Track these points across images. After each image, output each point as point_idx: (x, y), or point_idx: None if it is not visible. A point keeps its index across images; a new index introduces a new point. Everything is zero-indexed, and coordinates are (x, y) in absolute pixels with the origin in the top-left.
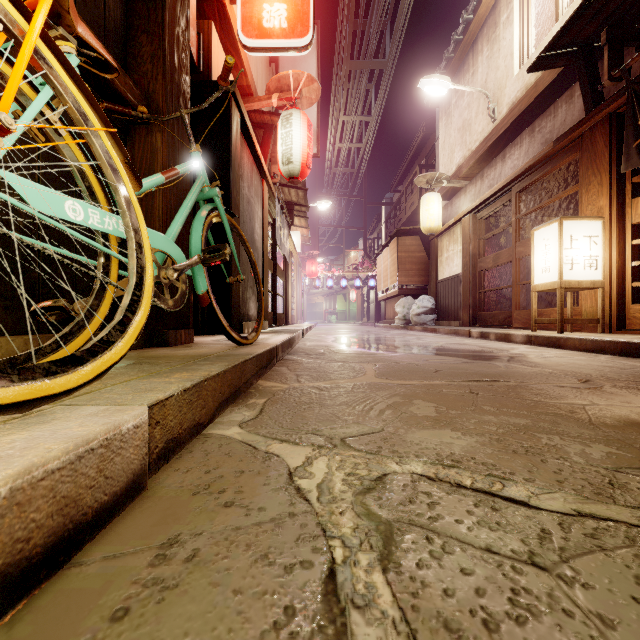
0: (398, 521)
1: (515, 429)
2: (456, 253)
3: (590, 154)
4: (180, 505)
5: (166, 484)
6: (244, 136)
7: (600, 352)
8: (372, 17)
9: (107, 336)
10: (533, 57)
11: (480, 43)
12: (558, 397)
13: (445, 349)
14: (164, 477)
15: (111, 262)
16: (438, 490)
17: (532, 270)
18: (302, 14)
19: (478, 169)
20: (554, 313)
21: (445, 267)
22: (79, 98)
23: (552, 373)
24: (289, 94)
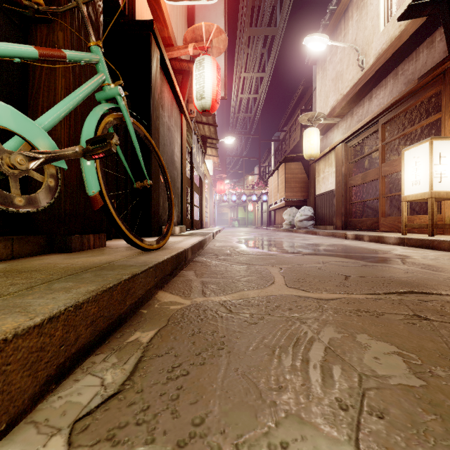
0: None
1: None
2: (331, 174)
3: None
4: None
5: None
6: (164, 74)
7: None
8: None
9: None
10: (397, 15)
11: (350, 11)
12: None
13: (334, 250)
14: None
15: None
16: None
17: (403, 183)
18: None
19: (348, 109)
20: (417, 219)
21: (321, 185)
22: None
23: None
24: (202, 44)
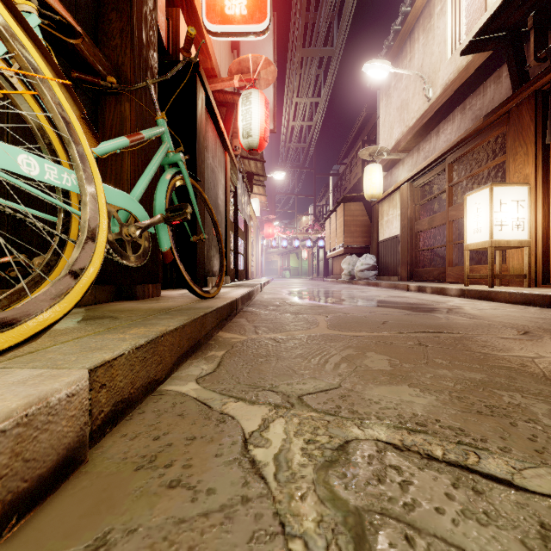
0: (369, 510)
1: (473, 385)
2: (395, 217)
3: (517, 127)
4: (119, 485)
5: (109, 455)
6: (209, 112)
7: (529, 304)
8: (322, 10)
9: (47, 293)
10: (464, 43)
11: (416, 32)
12: (505, 349)
13: (388, 301)
14: (108, 445)
15: (71, 218)
16: (408, 463)
17: (465, 231)
18: (260, 2)
19: (414, 143)
20: (484, 269)
21: (385, 229)
22: (28, 46)
23: (491, 324)
24: (249, 76)
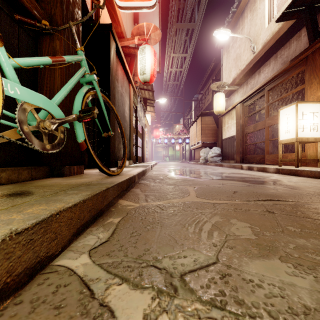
0: None
1: None
2: (232, 124)
3: (312, 67)
4: None
5: None
6: (118, 58)
7: None
8: None
9: None
10: (277, 17)
11: (246, 12)
12: None
13: (232, 176)
14: None
15: None
16: None
17: (279, 132)
18: None
19: (244, 80)
20: (289, 156)
21: (226, 132)
22: None
23: (310, 194)
24: (144, 36)
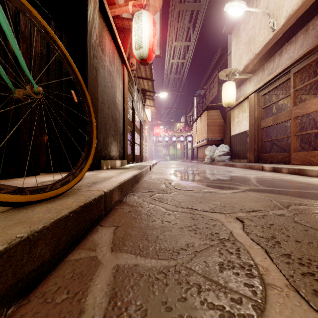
0: None
1: None
2: (244, 118)
3: None
4: None
5: None
6: (105, 21)
7: None
8: None
9: None
10: None
11: None
12: None
13: (269, 184)
14: None
15: None
16: None
17: None
18: None
19: (259, 66)
20: None
21: (236, 127)
22: None
23: None
24: (140, 1)
